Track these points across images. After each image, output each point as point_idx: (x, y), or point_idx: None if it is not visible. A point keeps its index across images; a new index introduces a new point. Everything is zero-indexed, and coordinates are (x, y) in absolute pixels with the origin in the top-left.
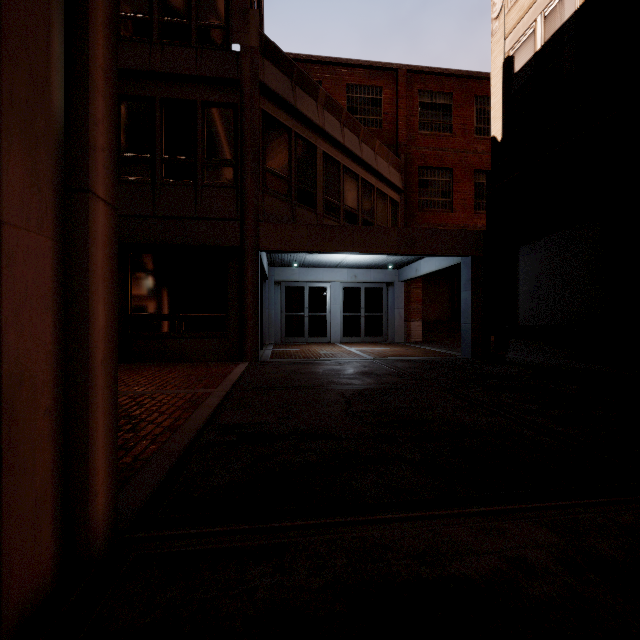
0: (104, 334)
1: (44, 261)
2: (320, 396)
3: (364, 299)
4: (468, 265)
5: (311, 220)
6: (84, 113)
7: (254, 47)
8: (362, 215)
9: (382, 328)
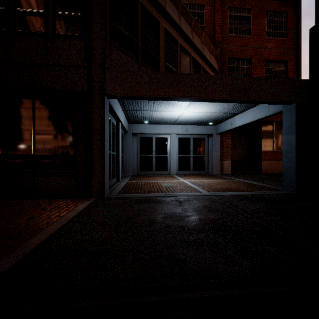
0: None
1: None
2: None
3: (192, 145)
4: (292, 111)
5: None
6: None
7: None
8: None
9: (204, 165)
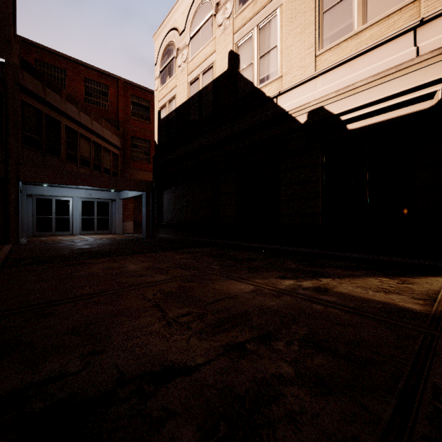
0: None
1: None
2: (60, 250)
3: (97, 208)
4: (145, 196)
5: (57, 164)
6: None
7: (16, 64)
8: (93, 161)
9: (109, 225)
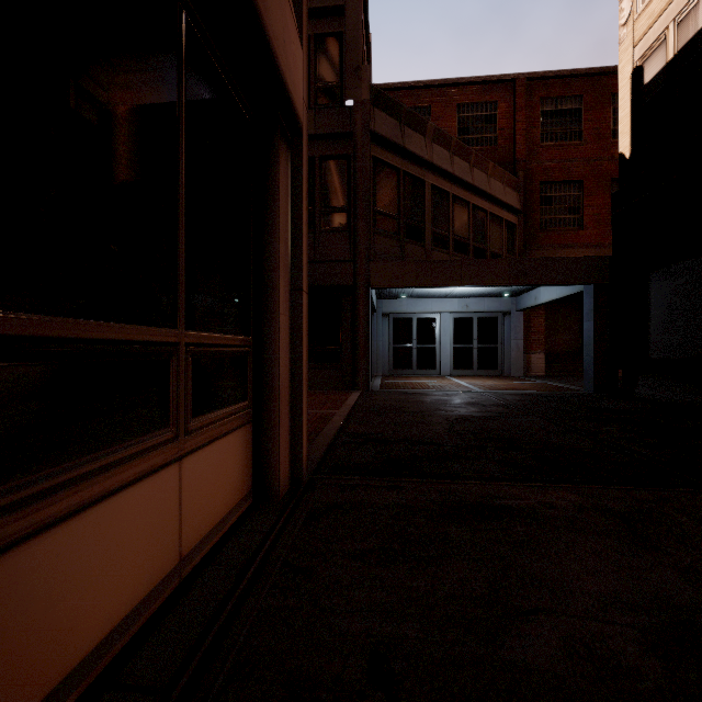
0: (305, 363)
1: (287, 328)
2: (427, 419)
3: (477, 330)
4: (590, 294)
5: (419, 254)
6: (300, 250)
7: (365, 100)
8: (473, 243)
9: (497, 361)
